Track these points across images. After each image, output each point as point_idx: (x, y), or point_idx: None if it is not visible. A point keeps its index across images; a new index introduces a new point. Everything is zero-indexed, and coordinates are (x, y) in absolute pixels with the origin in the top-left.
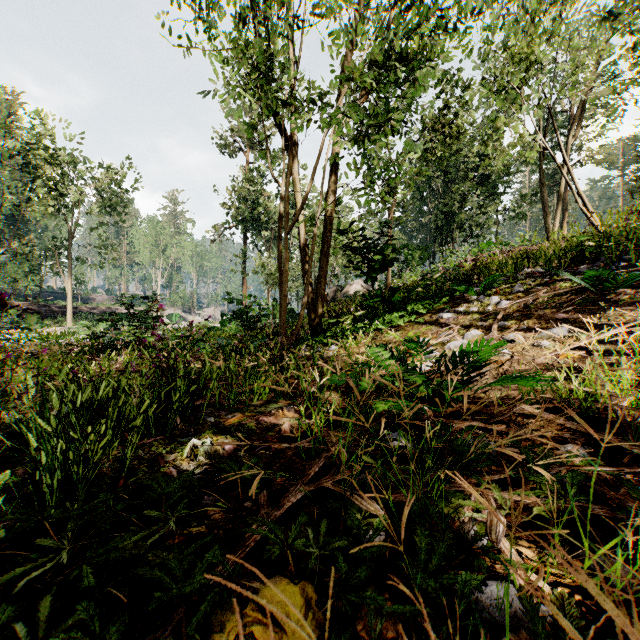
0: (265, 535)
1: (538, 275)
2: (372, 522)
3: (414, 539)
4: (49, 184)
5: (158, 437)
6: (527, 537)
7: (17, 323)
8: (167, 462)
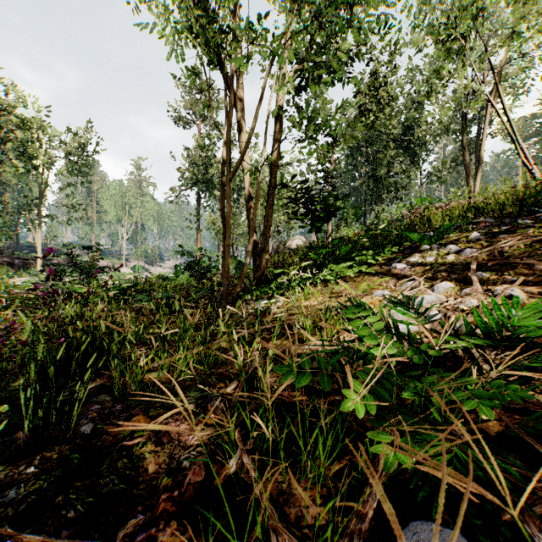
0: None
1: (489, 224)
2: None
3: None
4: (19, 147)
5: None
6: None
7: None
8: None
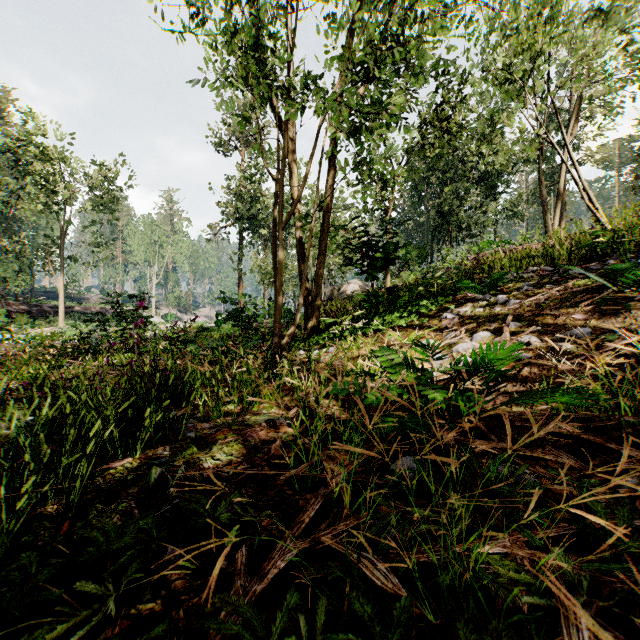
0: (237, 633)
1: (545, 273)
2: (390, 607)
3: (450, 632)
4: (40, 181)
5: (125, 459)
6: (614, 635)
7: None
8: (130, 495)
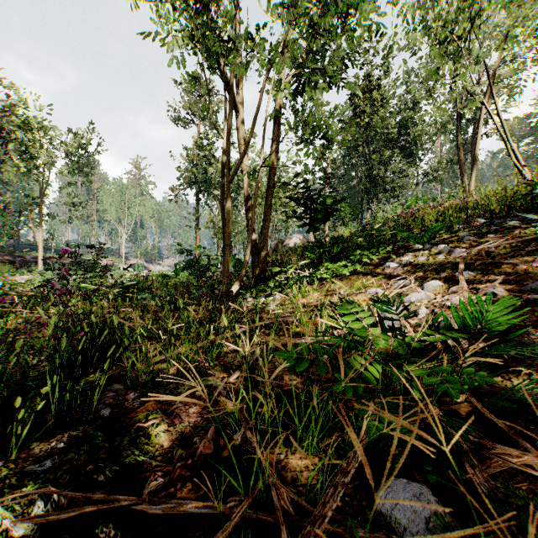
0: None
1: (480, 225)
2: None
3: None
4: (21, 147)
5: None
6: None
7: None
8: None
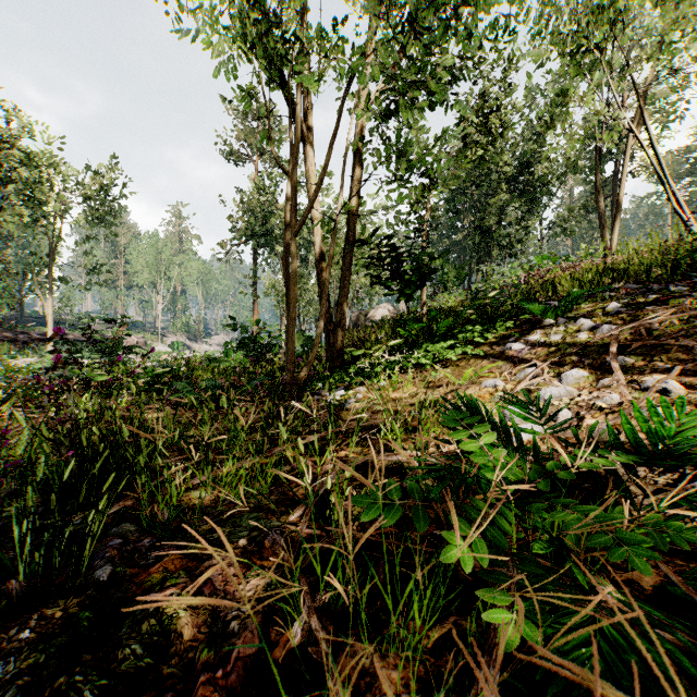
0: None
1: (631, 292)
2: None
3: None
4: (24, 190)
5: None
6: None
7: None
8: None
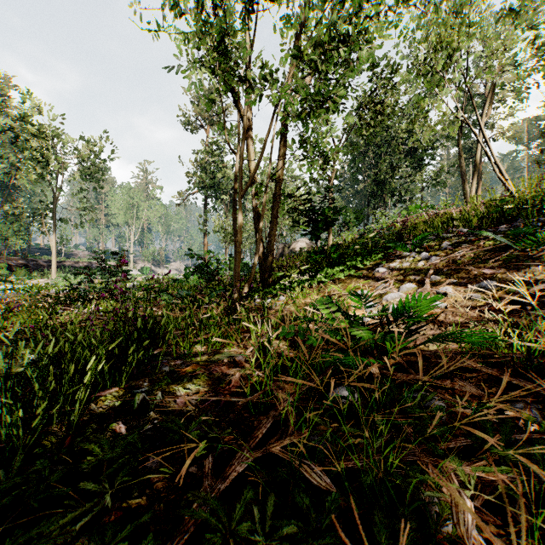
0: (206, 519)
1: (462, 234)
2: (323, 500)
3: (369, 519)
4: (36, 155)
5: (113, 389)
6: (494, 520)
7: (1, 276)
8: (118, 417)
